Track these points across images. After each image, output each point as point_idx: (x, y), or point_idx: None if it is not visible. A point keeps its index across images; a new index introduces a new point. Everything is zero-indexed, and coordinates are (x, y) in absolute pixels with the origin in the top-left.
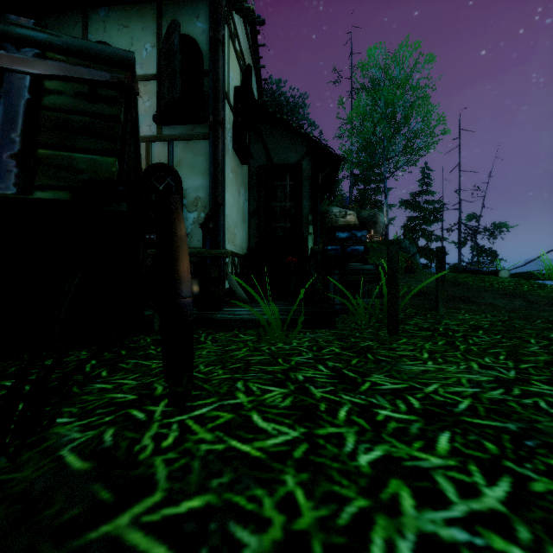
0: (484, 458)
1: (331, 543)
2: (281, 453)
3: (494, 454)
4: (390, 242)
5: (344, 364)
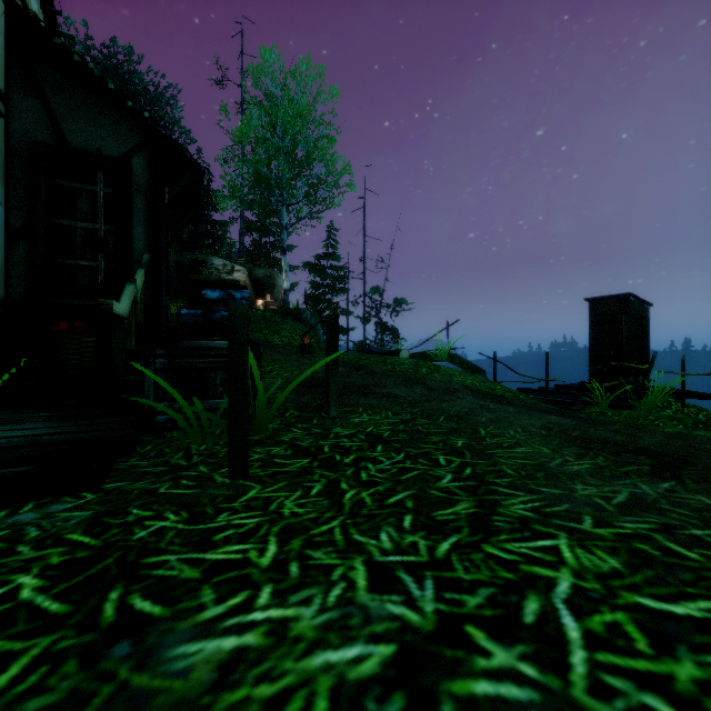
0: None
1: None
2: None
3: None
4: (288, 311)
5: None
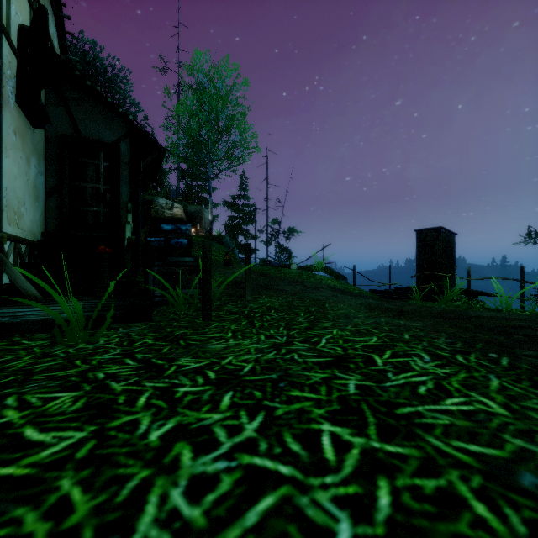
0: (252, 403)
1: (105, 523)
2: (59, 460)
3: (259, 398)
4: (213, 237)
5: (154, 353)
